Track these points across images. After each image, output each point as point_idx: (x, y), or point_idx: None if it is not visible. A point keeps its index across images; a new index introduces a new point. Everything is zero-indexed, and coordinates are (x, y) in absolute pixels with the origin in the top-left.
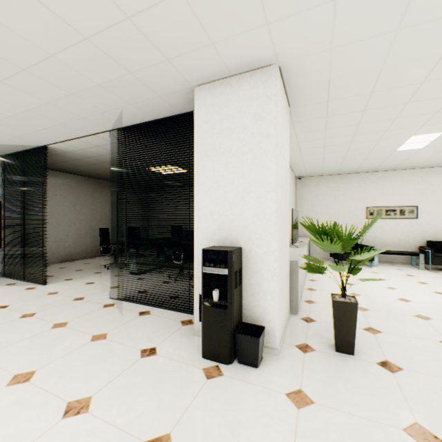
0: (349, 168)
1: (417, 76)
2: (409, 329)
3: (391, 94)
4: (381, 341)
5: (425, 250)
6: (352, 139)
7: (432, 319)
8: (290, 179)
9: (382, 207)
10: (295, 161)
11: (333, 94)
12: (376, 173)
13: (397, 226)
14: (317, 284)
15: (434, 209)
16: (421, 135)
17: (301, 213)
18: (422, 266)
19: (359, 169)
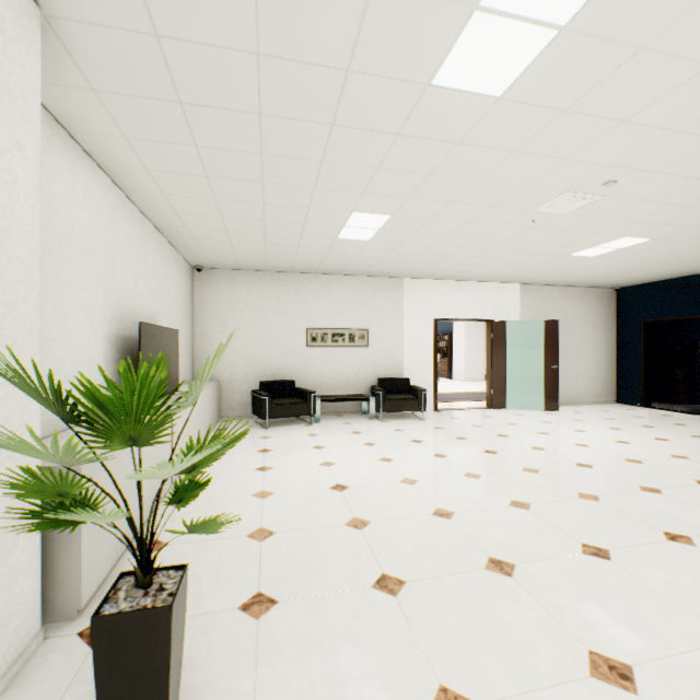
0: (279, 260)
1: (336, 42)
2: (331, 567)
3: (299, 81)
4: (266, 641)
5: (376, 392)
6: (263, 193)
7: (371, 523)
8: (168, 264)
9: (328, 329)
10: (171, 227)
11: (162, 10)
12: (320, 276)
13: (346, 358)
14: None
15: (386, 334)
16: (365, 214)
17: (203, 336)
18: (373, 414)
19: (296, 265)
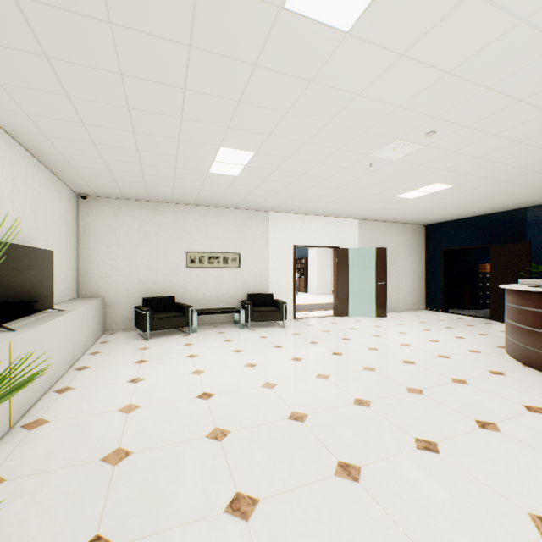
0: (160, 191)
1: None
2: (185, 490)
3: None
4: None
5: (245, 305)
6: (132, 120)
7: (231, 433)
8: (45, 188)
9: (205, 253)
10: (44, 151)
11: None
12: (198, 208)
13: (221, 277)
14: (65, 402)
15: (254, 257)
16: (232, 150)
17: (89, 258)
18: (243, 324)
19: (176, 197)
